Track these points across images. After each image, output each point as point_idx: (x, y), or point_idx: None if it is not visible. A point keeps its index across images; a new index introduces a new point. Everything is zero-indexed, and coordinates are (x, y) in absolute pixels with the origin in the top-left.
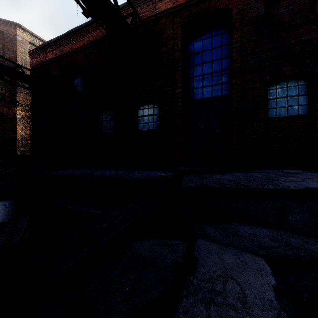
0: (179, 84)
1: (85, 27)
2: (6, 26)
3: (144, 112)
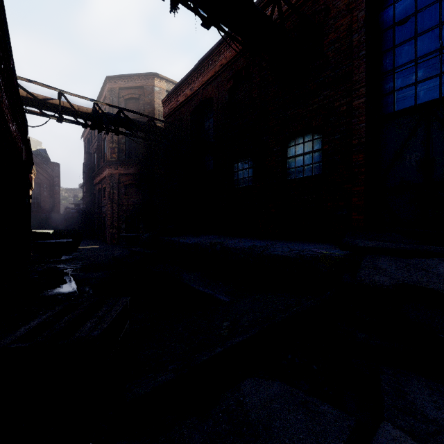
0: (360, 89)
1: (216, 49)
2: (145, 80)
3: (297, 150)
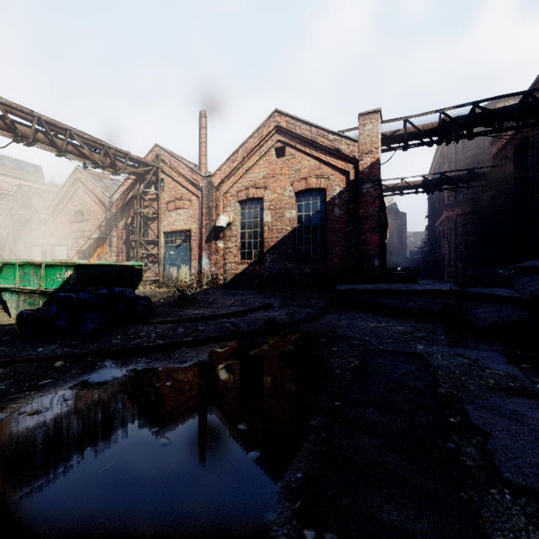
0: None
1: None
2: None
3: None
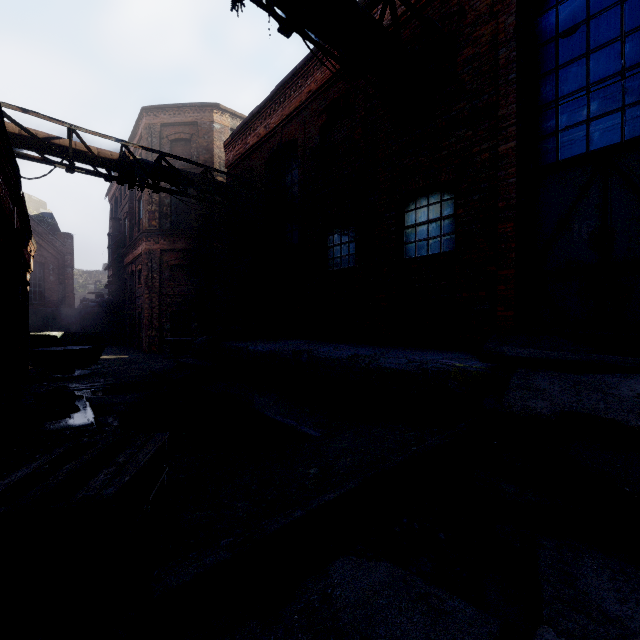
0: (509, 128)
1: (302, 68)
2: (200, 113)
3: (419, 216)
